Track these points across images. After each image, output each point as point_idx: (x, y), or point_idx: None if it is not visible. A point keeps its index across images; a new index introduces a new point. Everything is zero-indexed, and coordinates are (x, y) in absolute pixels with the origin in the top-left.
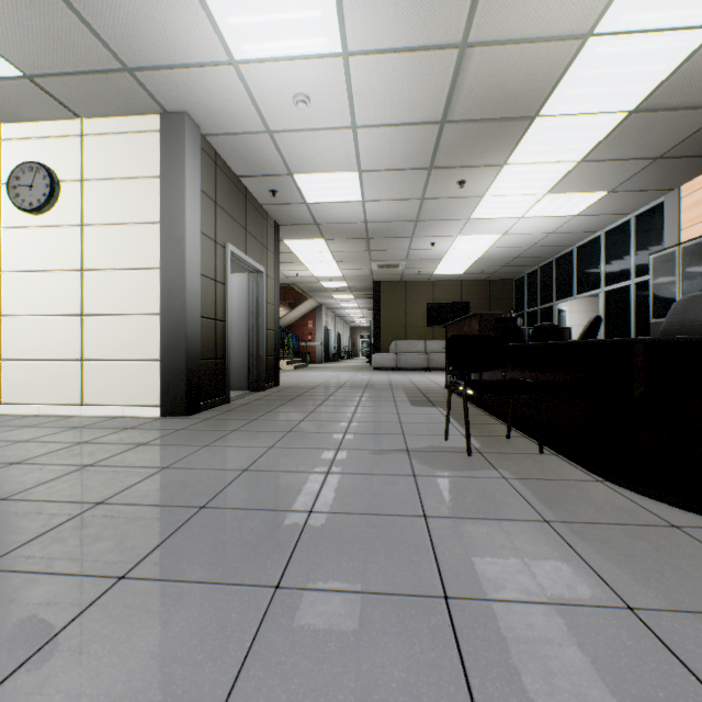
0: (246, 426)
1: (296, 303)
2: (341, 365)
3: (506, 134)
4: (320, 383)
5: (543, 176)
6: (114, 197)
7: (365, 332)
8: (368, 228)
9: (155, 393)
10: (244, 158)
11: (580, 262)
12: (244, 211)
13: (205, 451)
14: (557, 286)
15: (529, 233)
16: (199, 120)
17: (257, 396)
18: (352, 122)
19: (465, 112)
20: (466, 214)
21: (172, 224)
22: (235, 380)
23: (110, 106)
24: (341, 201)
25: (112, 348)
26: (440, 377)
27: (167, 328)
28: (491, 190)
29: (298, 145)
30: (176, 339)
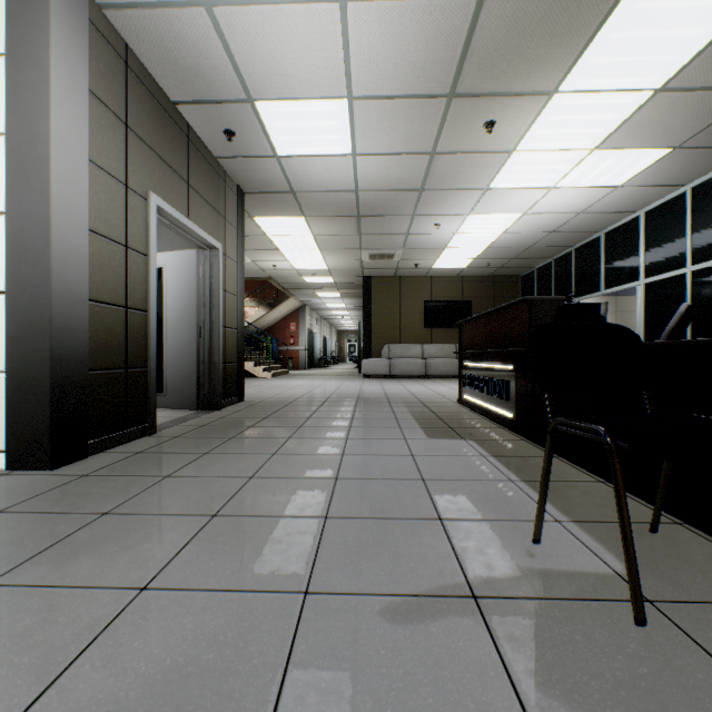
0: (140, 496)
1: (276, 302)
2: (327, 372)
3: (573, 26)
4: (299, 396)
5: (601, 116)
6: None
7: (353, 336)
8: (359, 201)
9: None
10: (174, 63)
11: (610, 251)
12: (184, 156)
13: None
14: (578, 281)
15: (555, 212)
16: None
17: (204, 420)
18: None
19: None
20: (485, 181)
21: (26, 135)
22: (179, 395)
23: None
24: (324, 154)
25: None
26: (444, 387)
27: (16, 316)
28: (526, 140)
29: (256, 37)
30: (32, 335)
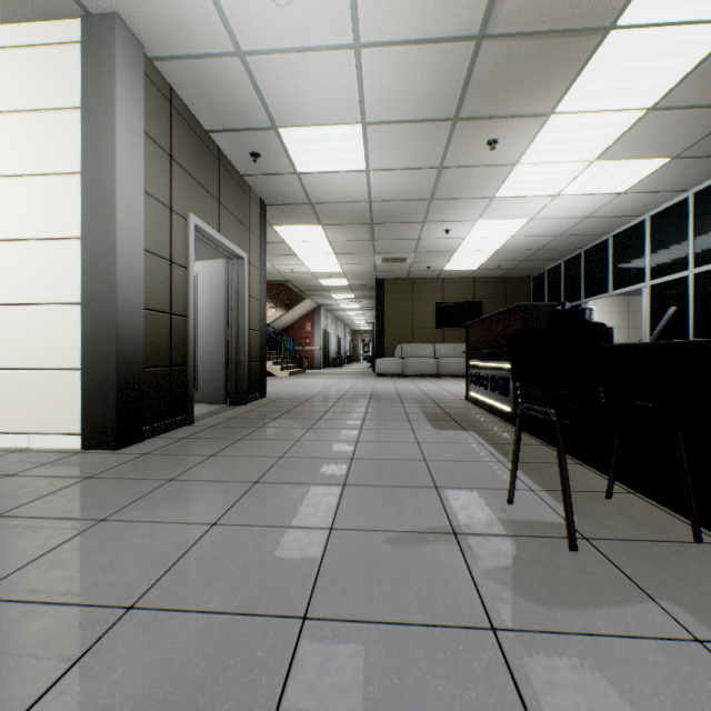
0: (194, 468)
1: (293, 303)
2: (341, 371)
3: (563, 60)
4: (316, 393)
5: (597, 132)
6: (16, 138)
7: (367, 336)
8: (372, 210)
9: (73, 415)
10: (210, 100)
11: (617, 253)
12: (216, 177)
13: (90, 536)
14: (587, 282)
15: (561, 217)
16: (138, 29)
17: (233, 413)
18: (354, 36)
19: (514, 18)
20: (491, 190)
21: (97, 174)
22: (209, 391)
23: (4, 2)
24: (340, 170)
25: (13, 351)
26: (454, 386)
27: (89, 323)
28: (528, 154)
29: (282, 78)
30: (102, 338)
